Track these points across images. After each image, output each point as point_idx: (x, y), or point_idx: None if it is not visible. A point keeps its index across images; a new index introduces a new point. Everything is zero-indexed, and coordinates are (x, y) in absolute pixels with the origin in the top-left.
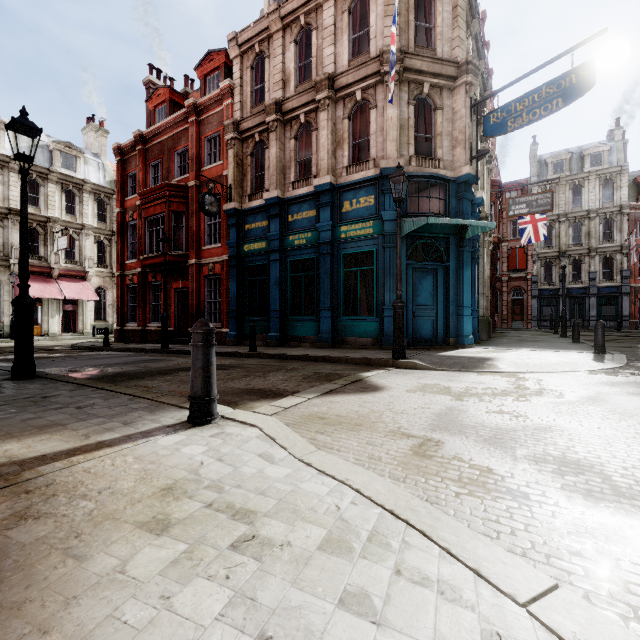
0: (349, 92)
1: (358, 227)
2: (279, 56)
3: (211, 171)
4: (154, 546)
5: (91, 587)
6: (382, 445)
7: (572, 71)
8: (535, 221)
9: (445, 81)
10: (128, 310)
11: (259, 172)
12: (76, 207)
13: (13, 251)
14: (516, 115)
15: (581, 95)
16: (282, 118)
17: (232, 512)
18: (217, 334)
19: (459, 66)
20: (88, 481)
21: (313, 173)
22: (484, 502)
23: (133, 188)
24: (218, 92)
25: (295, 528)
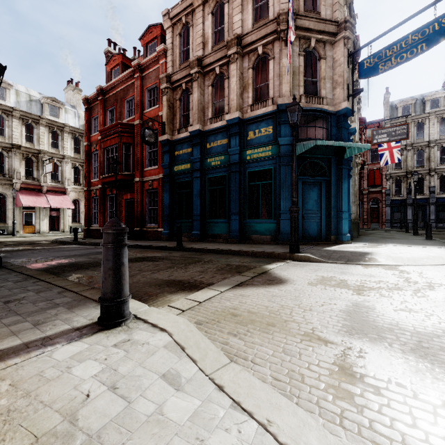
0: (253, 48)
1: (260, 151)
2: (200, 24)
3: (150, 113)
4: None
5: None
6: (300, 355)
7: (435, 20)
8: (391, 148)
9: (328, 37)
10: (93, 215)
11: (185, 112)
12: (59, 143)
13: (15, 174)
14: (386, 59)
15: (443, 39)
16: (202, 71)
17: None
18: (155, 232)
19: (339, 24)
20: None
21: (225, 111)
22: None
23: (96, 127)
24: (155, 54)
25: None
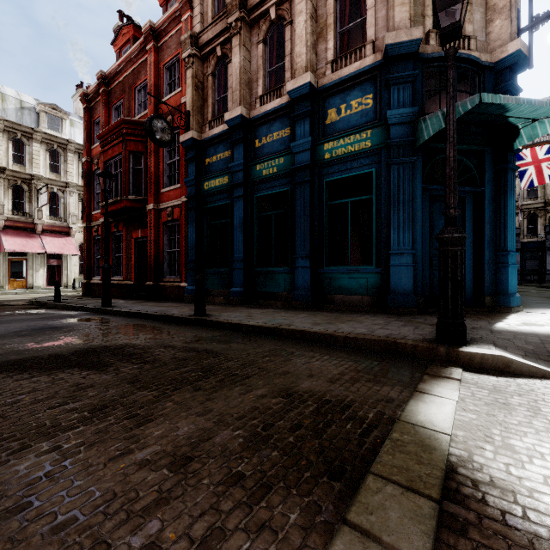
0: None
1: (349, 141)
2: None
3: (170, 102)
4: None
5: None
6: None
7: None
8: (538, 161)
9: None
10: (94, 263)
11: (222, 95)
12: (61, 166)
13: None
14: None
15: None
16: (247, 17)
17: None
18: (175, 289)
19: None
20: None
21: (286, 80)
22: None
23: None
24: (176, 7)
25: None
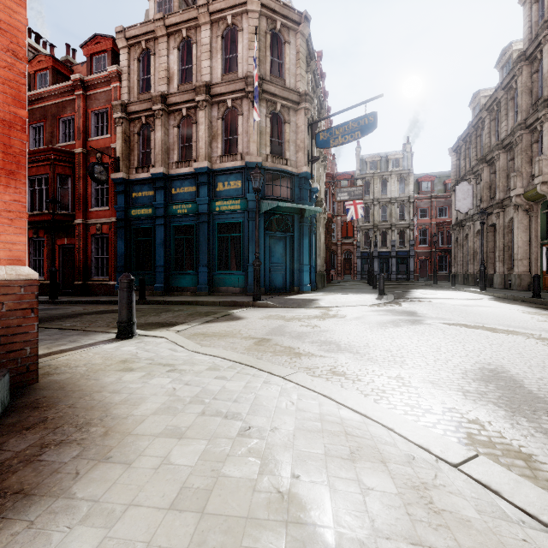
0: (222, 99)
1: (229, 203)
2: (164, 57)
3: (98, 142)
4: (130, 374)
5: (110, 384)
6: (239, 343)
7: (365, 116)
8: (356, 204)
9: (291, 104)
10: None
11: (145, 149)
12: None
13: None
14: (335, 137)
15: (370, 132)
16: (167, 108)
17: (162, 365)
18: (105, 286)
19: (301, 95)
20: (73, 362)
21: (193, 157)
22: (282, 357)
23: None
24: (106, 74)
25: (194, 367)
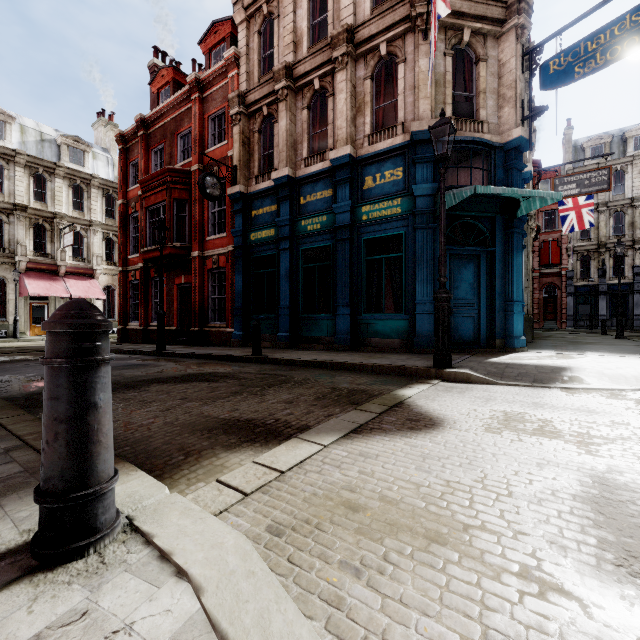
0: (372, 46)
1: (383, 206)
2: (290, 15)
3: (215, 153)
4: None
5: None
6: None
7: None
8: (579, 207)
9: (490, 26)
10: (131, 308)
11: (267, 151)
12: (84, 203)
13: (18, 248)
14: (587, 57)
15: None
16: (293, 85)
17: None
18: (221, 334)
19: (508, 6)
20: None
21: (329, 146)
22: None
23: (136, 178)
24: (222, 63)
25: None
